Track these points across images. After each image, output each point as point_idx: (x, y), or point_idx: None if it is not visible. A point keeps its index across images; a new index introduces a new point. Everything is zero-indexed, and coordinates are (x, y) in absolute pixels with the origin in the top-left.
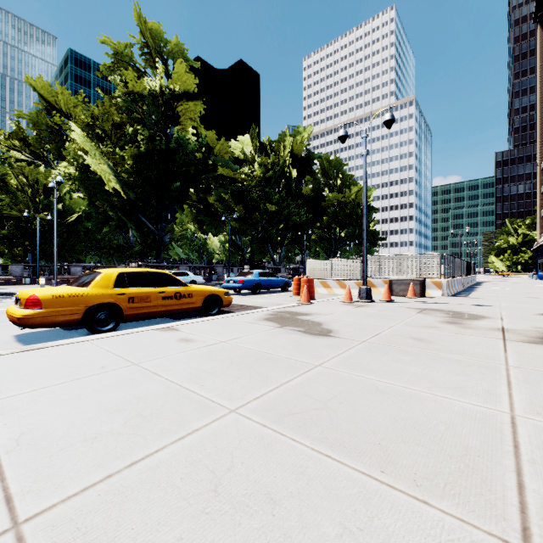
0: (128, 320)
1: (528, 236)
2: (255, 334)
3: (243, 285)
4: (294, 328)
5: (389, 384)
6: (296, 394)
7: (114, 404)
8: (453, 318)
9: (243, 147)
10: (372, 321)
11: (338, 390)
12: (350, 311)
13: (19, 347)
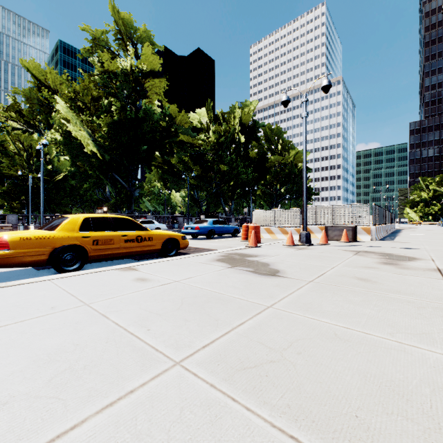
0: (93, 260)
1: (437, 191)
2: (208, 274)
3: (199, 231)
4: (244, 268)
5: (347, 329)
6: (248, 340)
7: (46, 353)
8: (388, 259)
9: (200, 118)
10: (315, 262)
11: (293, 336)
12: (293, 253)
13: None
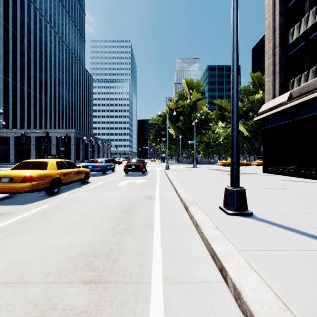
0: None
1: None
2: None
3: None
4: None
5: None
6: None
7: None
8: None
9: None
10: None
11: None
12: None
13: (259, 166)
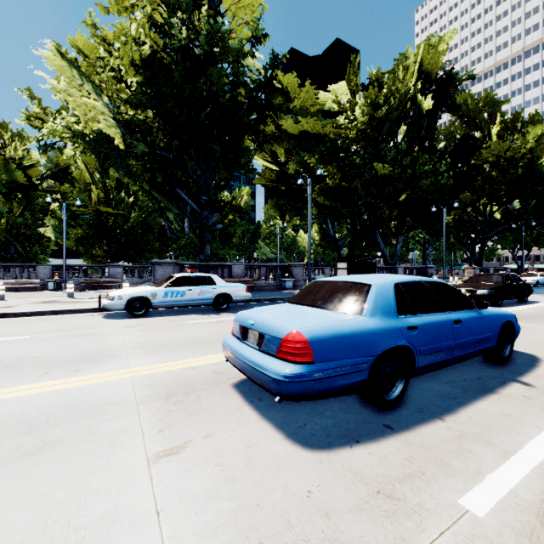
0: None
1: None
2: None
3: (309, 372)
4: None
5: None
6: None
7: None
8: None
9: (338, 95)
10: None
11: None
12: None
13: None
